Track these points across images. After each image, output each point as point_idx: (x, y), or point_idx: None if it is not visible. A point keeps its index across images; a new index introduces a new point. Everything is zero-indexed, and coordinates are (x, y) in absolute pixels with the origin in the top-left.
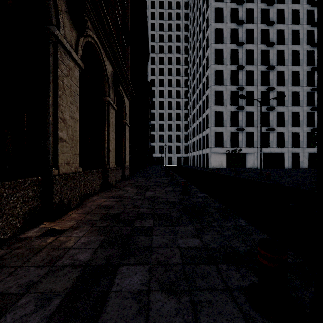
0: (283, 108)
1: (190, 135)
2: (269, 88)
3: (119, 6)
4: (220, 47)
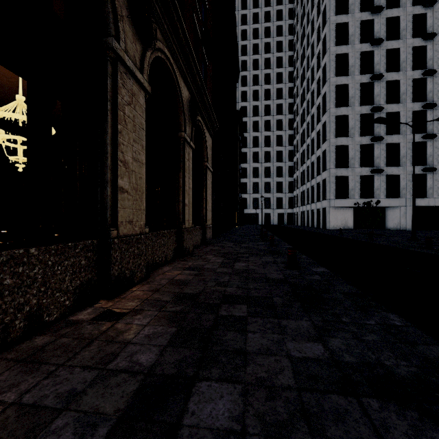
0: None
1: (297, 182)
2: (427, 105)
3: (199, 8)
4: (344, 50)
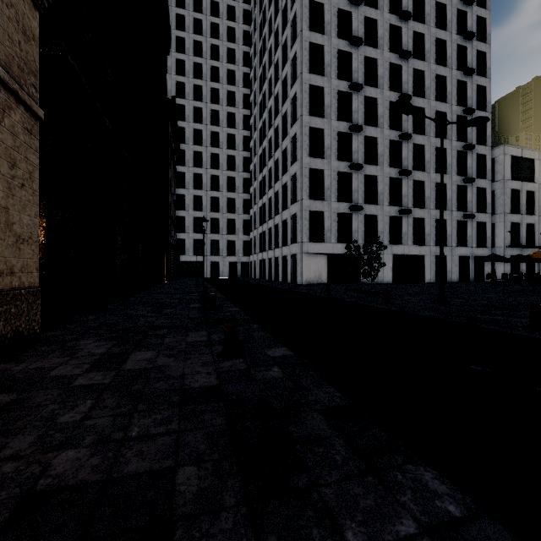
0: (424, 175)
1: (255, 220)
2: (404, 135)
3: None
4: (320, 40)
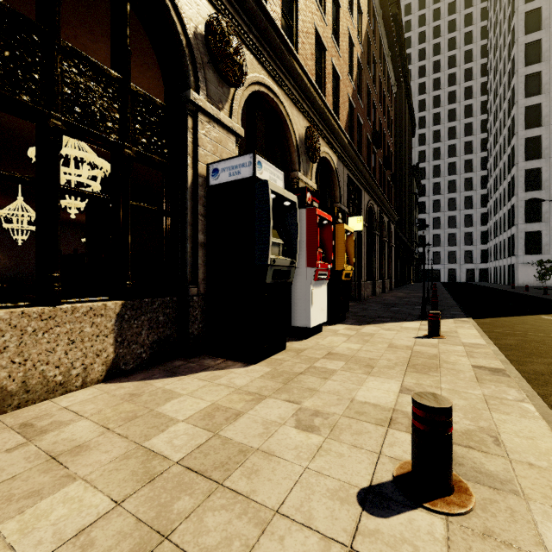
0: None
1: (491, 233)
2: None
3: None
4: (536, 100)
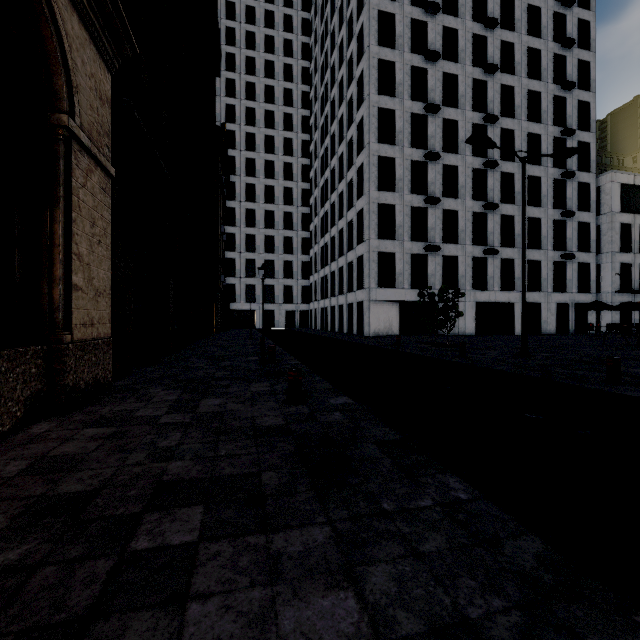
0: (513, 209)
1: (315, 262)
2: (489, 162)
3: None
4: (390, 56)
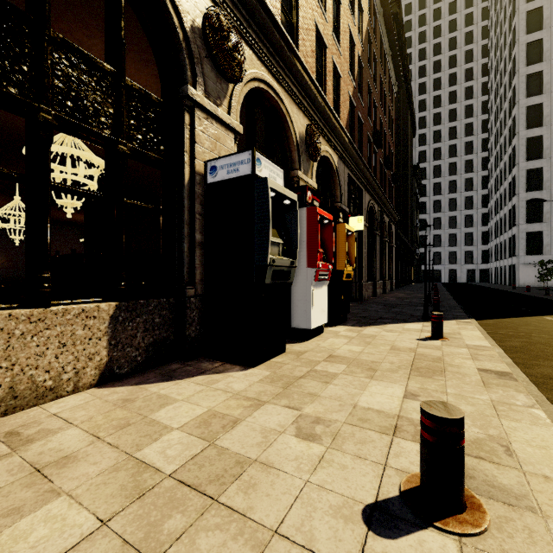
0: None
1: (491, 233)
2: None
3: None
4: (537, 100)
